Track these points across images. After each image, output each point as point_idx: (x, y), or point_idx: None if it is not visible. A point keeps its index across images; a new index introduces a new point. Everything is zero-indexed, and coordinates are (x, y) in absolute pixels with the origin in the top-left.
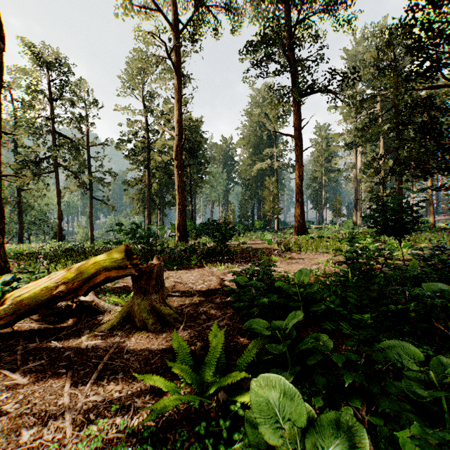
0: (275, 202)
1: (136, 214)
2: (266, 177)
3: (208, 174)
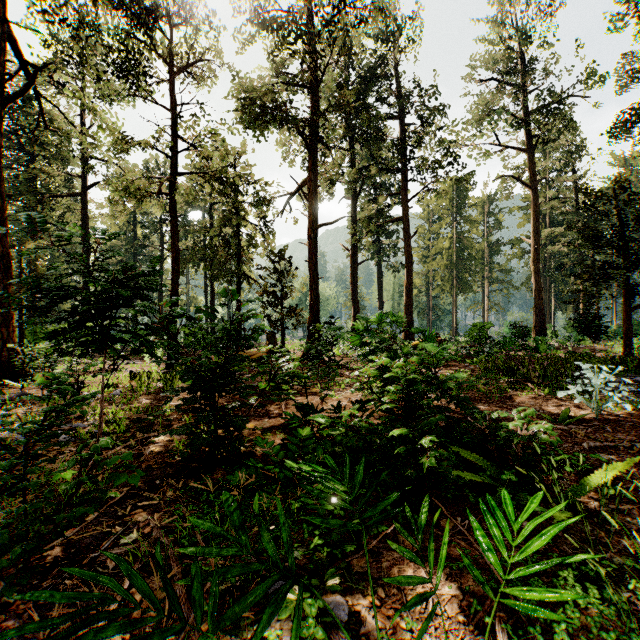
0: None
1: None
2: None
3: None
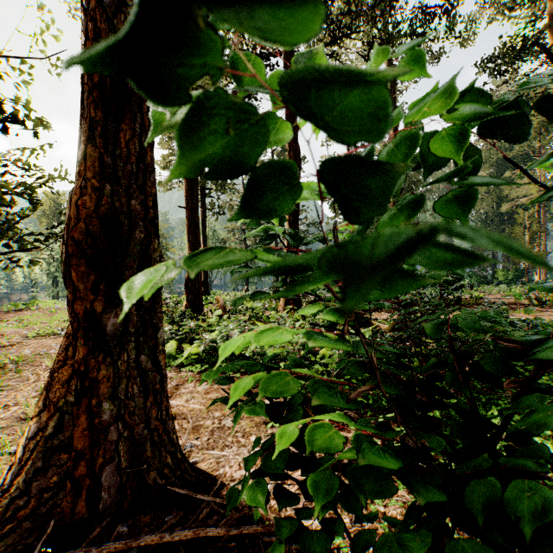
0: (533, 243)
1: None
2: (518, 209)
3: (423, 212)
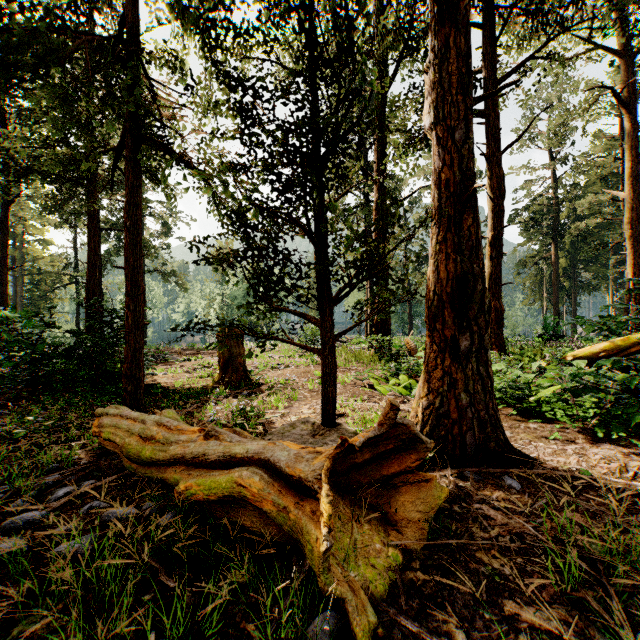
0: None
1: (529, 304)
2: None
3: None
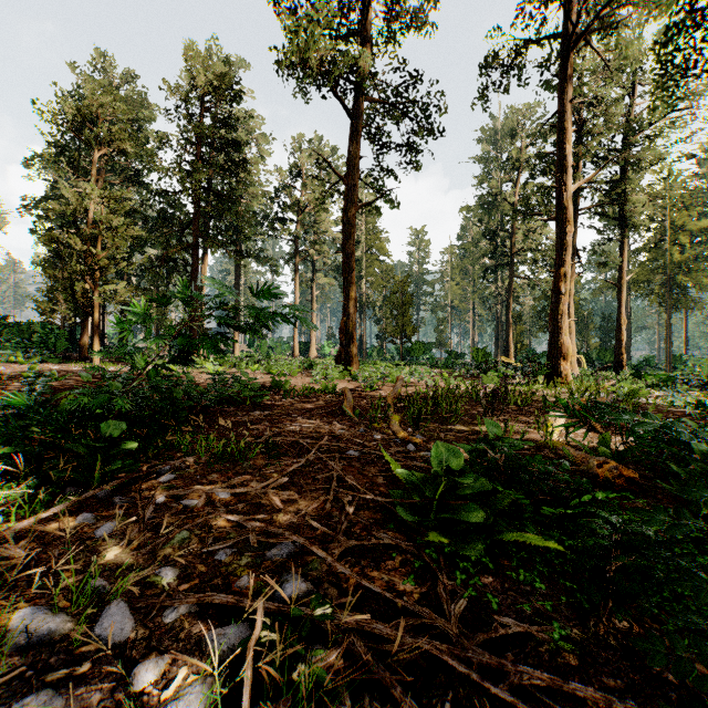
0: None
1: None
2: None
3: None
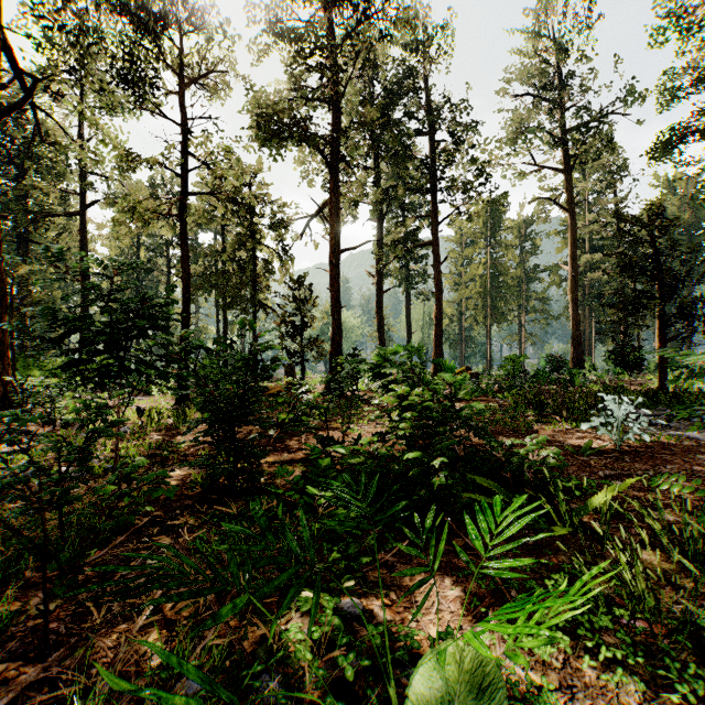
0: None
1: None
2: None
3: None
